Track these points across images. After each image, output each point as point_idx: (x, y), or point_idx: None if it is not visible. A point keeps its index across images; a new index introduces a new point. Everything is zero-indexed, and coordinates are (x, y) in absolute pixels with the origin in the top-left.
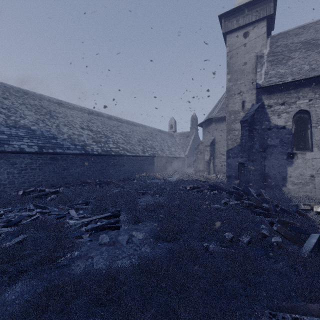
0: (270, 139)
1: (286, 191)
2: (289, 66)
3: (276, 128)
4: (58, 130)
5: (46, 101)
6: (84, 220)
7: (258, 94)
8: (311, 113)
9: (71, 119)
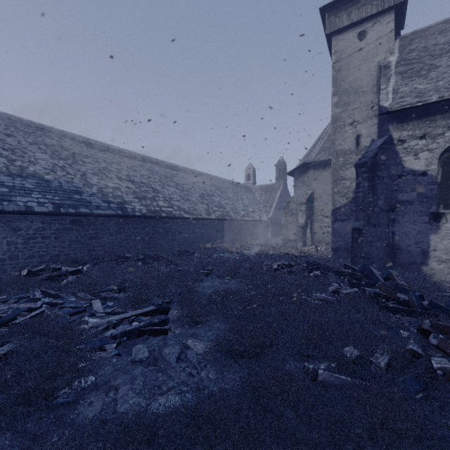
0: (402, 192)
1: (428, 272)
2: (432, 78)
3: (412, 174)
4: (84, 180)
5: (68, 139)
6: (112, 318)
7: (383, 123)
8: None
9: (103, 165)
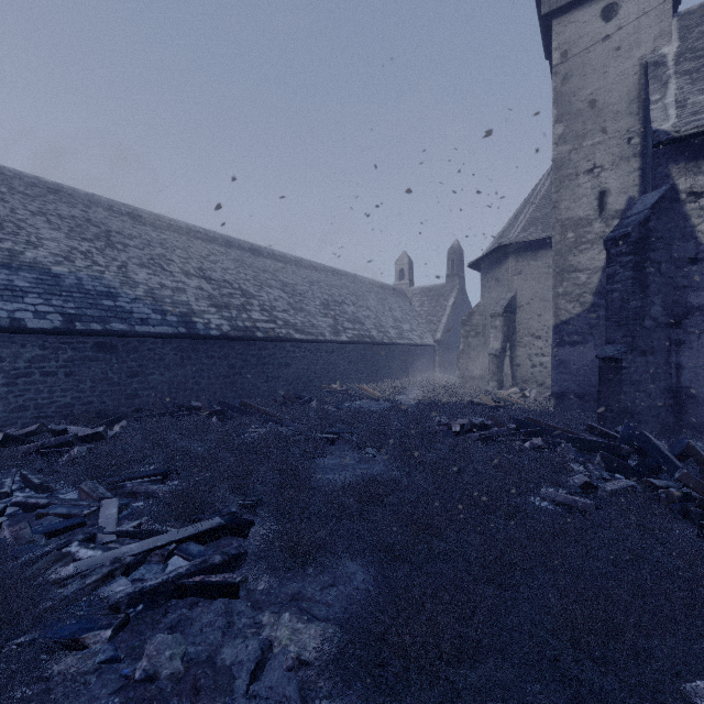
0: (698, 290)
1: None
2: None
3: None
4: (122, 276)
5: (101, 209)
6: (125, 549)
7: (658, 162)
8: None
9: (159, 251)
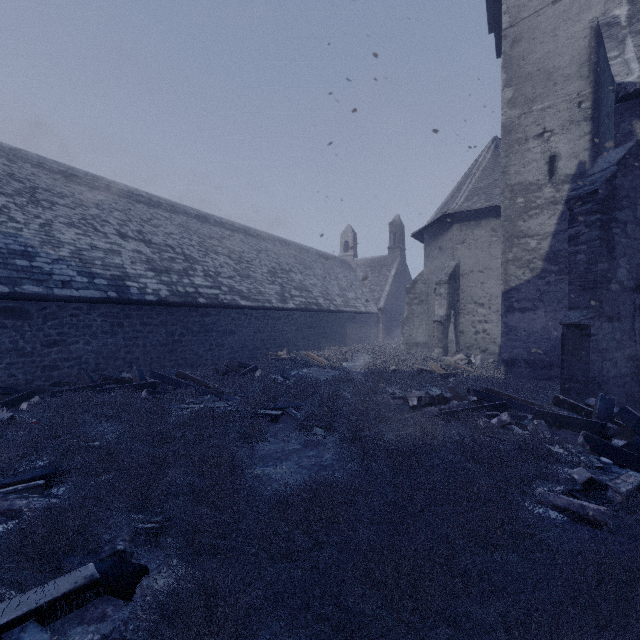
0: None
1: None
2: None
3: None
4: (44, 234)
5: (29, 165)
6: None
7: (621, 117)
8: None
9: (94, 212)
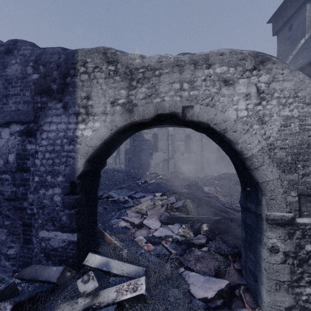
0: (143, 146)
1: (149, 171)
2: None
3: (146, 140)
4: None
5: None
6: None
7: None
8: (158, 135)
9: None
